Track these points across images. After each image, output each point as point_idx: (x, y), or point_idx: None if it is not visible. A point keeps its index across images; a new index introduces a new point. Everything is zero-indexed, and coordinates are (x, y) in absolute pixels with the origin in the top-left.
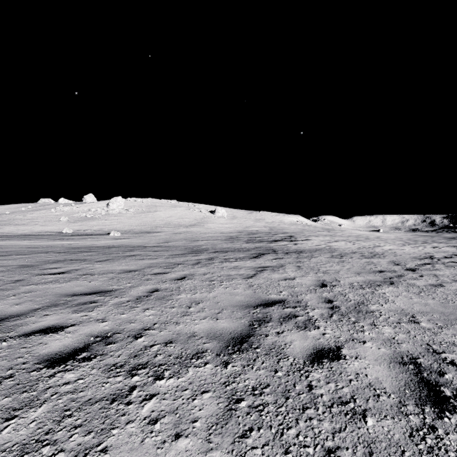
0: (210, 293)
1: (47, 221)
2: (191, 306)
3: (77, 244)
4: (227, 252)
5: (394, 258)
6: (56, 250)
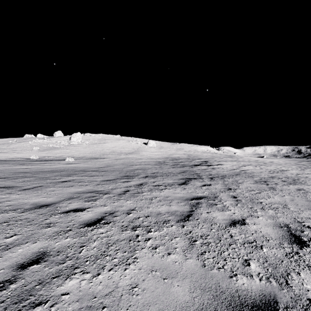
0: (126, 268)
1: (23, 149)
2: None
3: (29, 169)
4: (156, 177)
5: None
6: (2, 175)
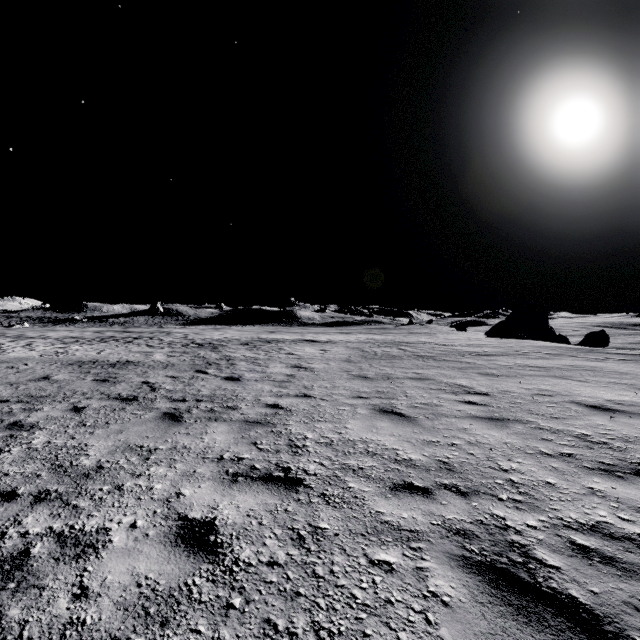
0: None
1: None
2: None
3: None
4: None
5: None
6: None
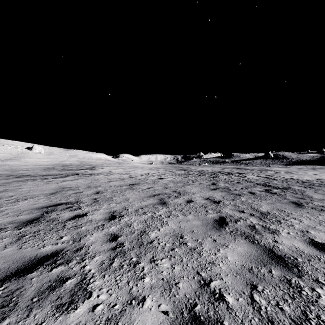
0: (38, 188)
1: None
2: (30, 191)
3: None
4: (46, 175)
5: (133, 174)
6: None
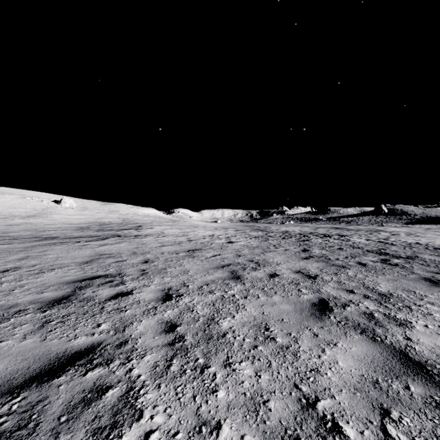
0: (69, 254)
1: None
2: (58, 258)
3: None
4: (78, 238)
5: (192, 236)
6: None
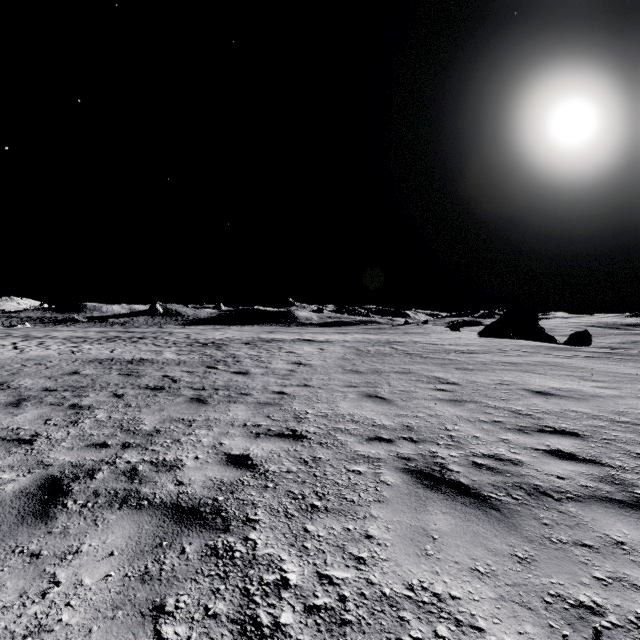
0: None
1: None
2: None
3: None
4: None
5: None
6: None
